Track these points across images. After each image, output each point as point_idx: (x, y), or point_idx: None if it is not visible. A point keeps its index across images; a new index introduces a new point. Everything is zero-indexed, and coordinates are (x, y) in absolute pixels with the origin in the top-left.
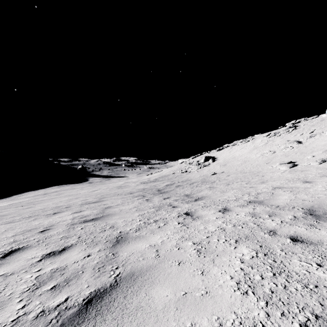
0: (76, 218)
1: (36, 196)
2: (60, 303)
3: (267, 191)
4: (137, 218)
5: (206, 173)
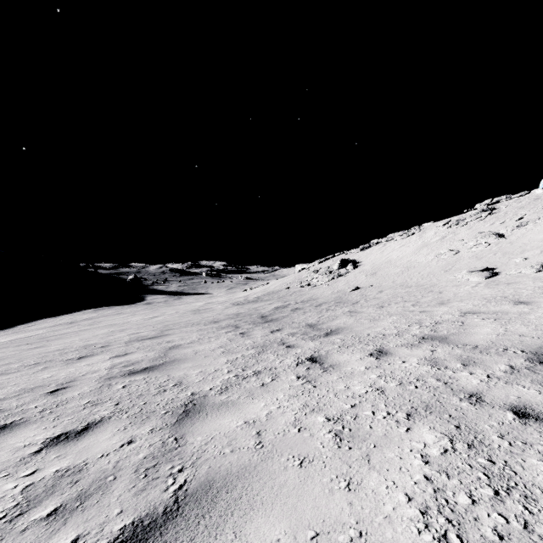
0: (116, 366)
1: (56, 327)
2: None
3: (452, 318)
4: (223, 368)
5: (342, 287)
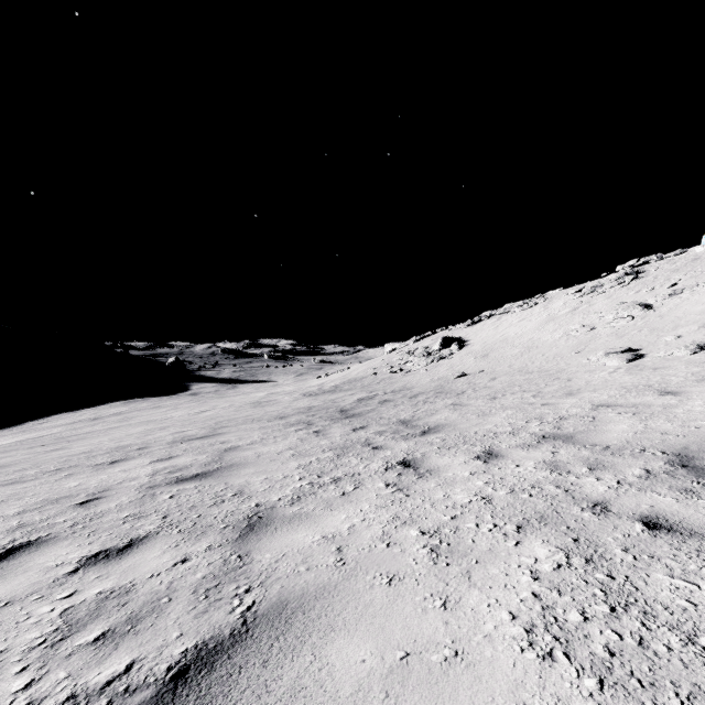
0: (160, 473)
1: (76, 424)
2: (113, 677)
3: (581, 413)
4: (294, 474)
5: (444, 373)
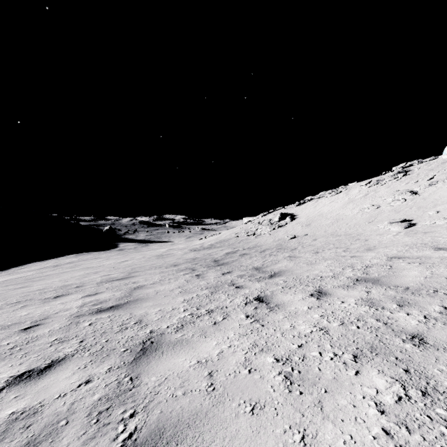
0: (86, 305)
1: (43, 269)
2: None
3: (380, 262)
4: (180, 307)
5: (282, 236)
